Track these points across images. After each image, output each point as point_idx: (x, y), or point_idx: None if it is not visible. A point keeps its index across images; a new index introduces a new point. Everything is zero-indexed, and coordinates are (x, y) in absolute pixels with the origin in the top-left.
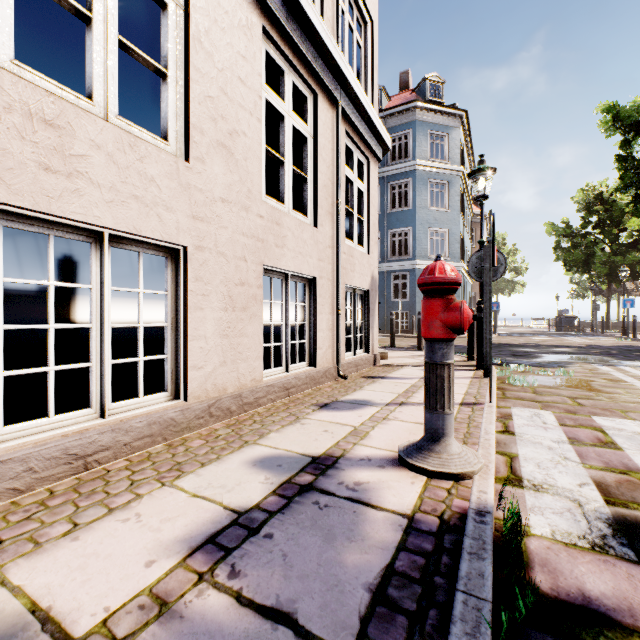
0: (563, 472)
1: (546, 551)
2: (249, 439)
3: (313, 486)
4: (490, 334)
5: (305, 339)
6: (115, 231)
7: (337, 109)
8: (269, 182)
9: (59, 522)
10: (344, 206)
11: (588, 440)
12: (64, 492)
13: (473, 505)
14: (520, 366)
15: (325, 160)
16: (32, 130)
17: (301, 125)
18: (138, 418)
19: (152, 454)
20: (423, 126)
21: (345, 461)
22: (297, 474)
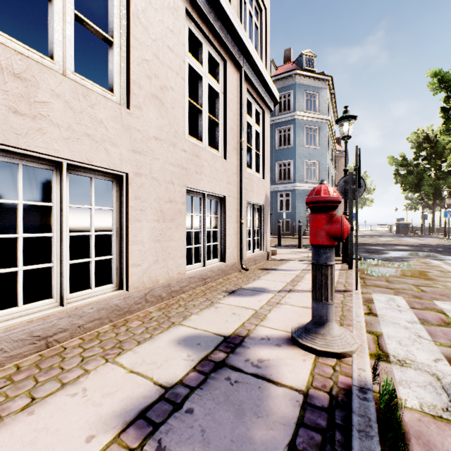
0: (420, 349)
1: (418, 423)
2: (175, 320)
3: (225, 363)
4: (356, 239)
5: (217, 241)
6: (71, 161)
7: (241, 72)
8: (191, 127)
9: (20, 396)
10: (246, 144)
11: (434, 321)
12: (28, 368)
13: (355, 382)
14: (374, 260)
15: (232, 110)
16: (3, 81)
17: (214, 83)
18: (90, 305)
19: (100, 333)
20: (301, 87)
21: (250, 340)
22: (212, 352)
